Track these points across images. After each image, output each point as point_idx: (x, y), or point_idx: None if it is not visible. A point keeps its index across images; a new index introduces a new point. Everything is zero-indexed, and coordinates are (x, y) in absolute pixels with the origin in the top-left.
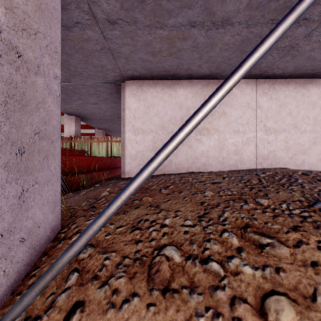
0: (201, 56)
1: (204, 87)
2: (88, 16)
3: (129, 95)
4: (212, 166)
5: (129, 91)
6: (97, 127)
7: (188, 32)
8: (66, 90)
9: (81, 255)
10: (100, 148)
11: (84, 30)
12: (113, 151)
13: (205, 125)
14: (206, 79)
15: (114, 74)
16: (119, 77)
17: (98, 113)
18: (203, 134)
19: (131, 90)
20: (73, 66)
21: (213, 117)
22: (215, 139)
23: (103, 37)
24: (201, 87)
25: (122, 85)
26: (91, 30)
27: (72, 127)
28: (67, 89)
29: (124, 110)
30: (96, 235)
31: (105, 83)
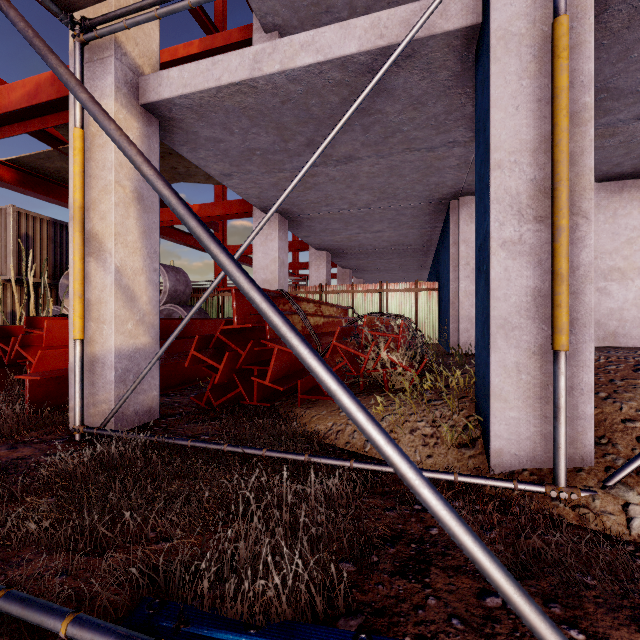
0: (629, 152)
1: (614, 195)
2: (472, 134)
3: (467, 219)
4: (632, 337)
5: (466, 214)
6: (344, 265)
7: (625, 127)
8: (351, 218)
9: (628, 424)
10: (368, 303)
11: (452, 148)
12: (390, 308)
13: (616, 263)
14: (618, 180)
15: (448, 191)
16: (452, 194)
17: (368, 244)
18: (612, 279)
19: (470, 212)
20: (393, 188)
21: (633, 248)
22: (639, 288)
23: (473, 152)
24: (607, 195)
25: (451, 203)
26: (462, 147)
27: (323, 269)
28: (354, 216)
29: (455, 244)
30: (622, 411)
31: (422, 204)
